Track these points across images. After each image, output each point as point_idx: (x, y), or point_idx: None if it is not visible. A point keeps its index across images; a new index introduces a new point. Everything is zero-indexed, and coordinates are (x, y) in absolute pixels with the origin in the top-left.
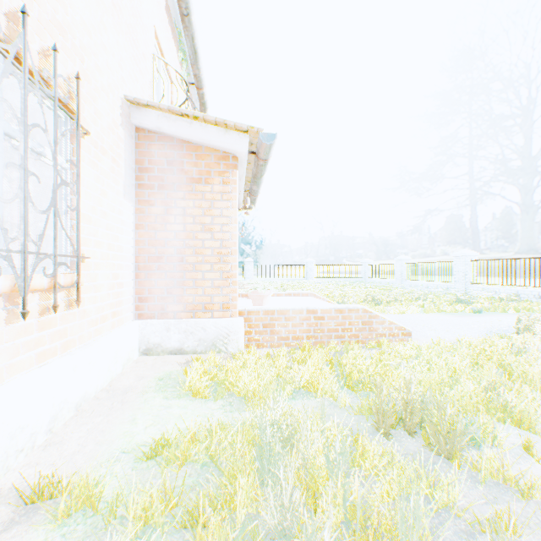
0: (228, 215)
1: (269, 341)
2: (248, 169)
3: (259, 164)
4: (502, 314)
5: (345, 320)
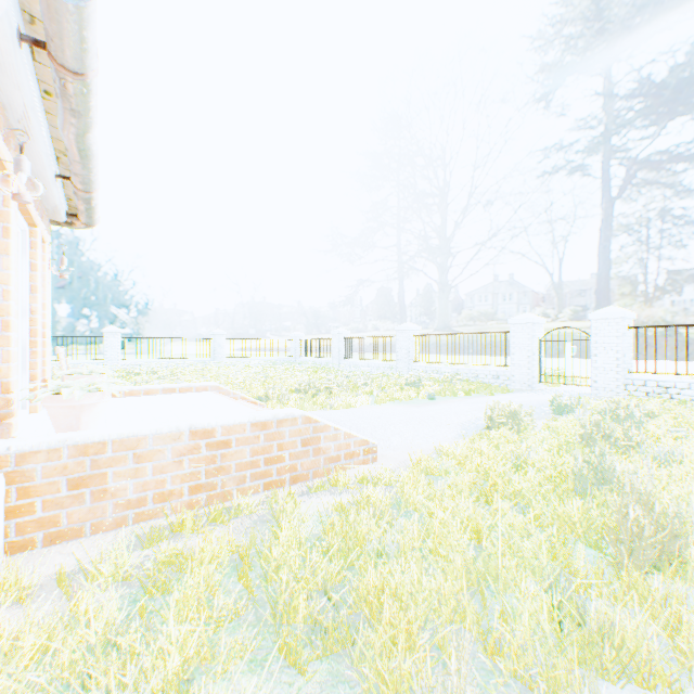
0: None
1: (89, 520)
2: (50, 113)
3: (66, 86)
4: (455, 399)
5: (272, 442)
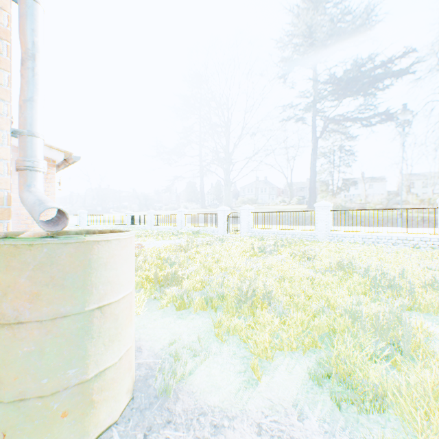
0: (50, 191)
1: None
2: None
3: (68, 164)
4: None
5: None
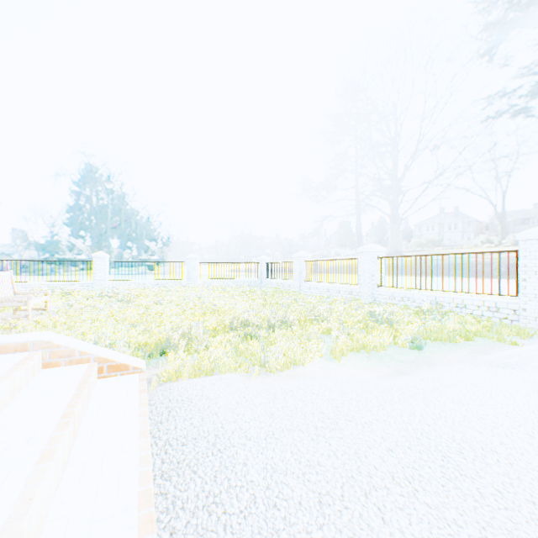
0: None
1: None
2: None
3: None
4: (456, 350)
5: None
